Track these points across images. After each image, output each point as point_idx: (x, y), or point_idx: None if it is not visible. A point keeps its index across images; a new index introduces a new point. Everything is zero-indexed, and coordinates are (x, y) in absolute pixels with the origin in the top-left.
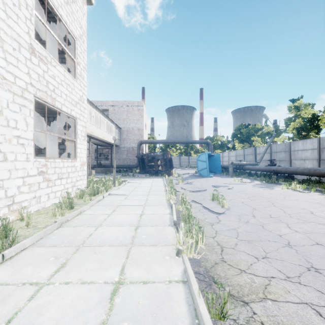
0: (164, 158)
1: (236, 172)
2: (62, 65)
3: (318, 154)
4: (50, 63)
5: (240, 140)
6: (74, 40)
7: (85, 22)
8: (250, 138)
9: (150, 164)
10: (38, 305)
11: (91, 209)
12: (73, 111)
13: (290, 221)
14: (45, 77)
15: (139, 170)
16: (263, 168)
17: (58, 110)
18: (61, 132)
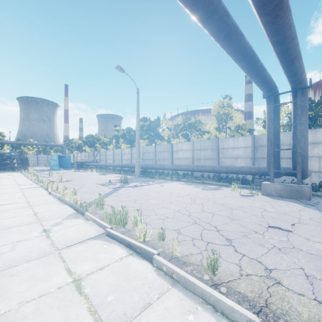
0: (21, 158)
1: (79, 167)
2: None
3: (113, 157)
4: None
5: (89, 146)
6: None
7: None
8: (94, 145)
9: (5, 162)
10: (1, 184)
11: None
12: None
13: (70, 177)
14: None
15: None
16: (91, 164)
17: None
18: None
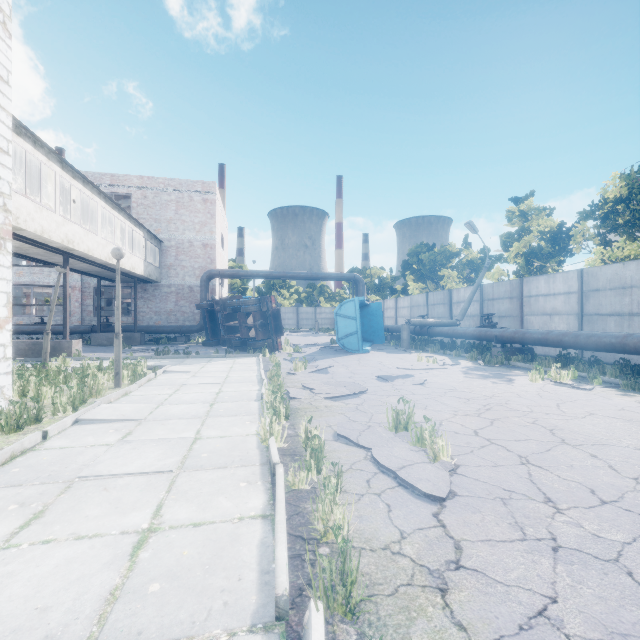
0: (263, 311)
1: (416, 341)
2: None
3: (579, 304)
4: None
5: (419, 276)
6: None
7: None
8: (437, 271)
9: (230, 324)
10: None
11: None
12: None
13: None
14: None
15: (206, 337)
16: (474, 333)
17: None
18: None
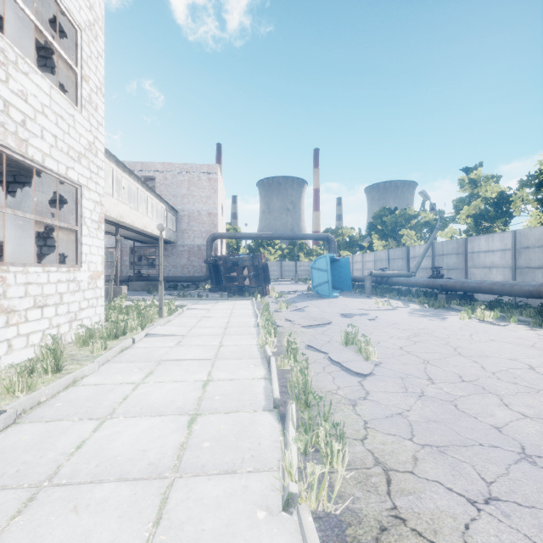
0: (255, 265)
1: (377, 289)
2: (52, 80)
3: (513, 259)
4: (14, 65)
5: (382, 235)
6: (75, 31)
7: (99, 0)
8: (397, 231)
9: (230, 275)
10: None
11: (101, 372)
12: (72, 171)
13: (502, 390)
14: (0, 92)
15: (211, 285)
16: (423, 282)
17: (36, 166)
18: (50, 213)
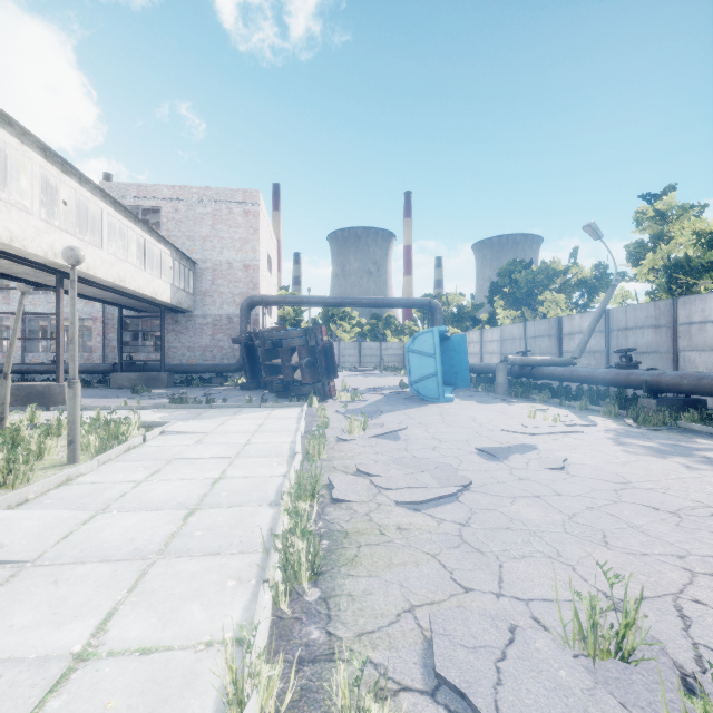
0: (310, 345)
1: (516, 386)
2: None
3: None
4: None
5: (512, 302)
6: None
7: None
8: (536, 295)
9: (271, 362)
10: None
11: None
12: None
13: None
14: None
15: (245, 379)
16: (606, 376)
17: None
18: None
